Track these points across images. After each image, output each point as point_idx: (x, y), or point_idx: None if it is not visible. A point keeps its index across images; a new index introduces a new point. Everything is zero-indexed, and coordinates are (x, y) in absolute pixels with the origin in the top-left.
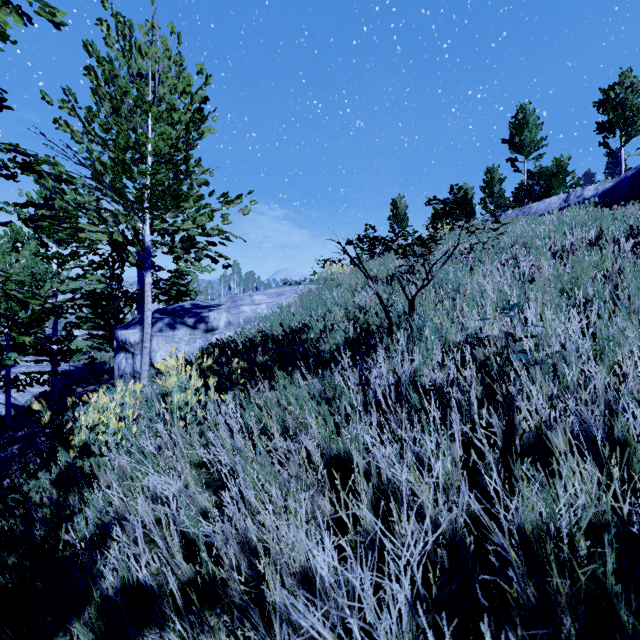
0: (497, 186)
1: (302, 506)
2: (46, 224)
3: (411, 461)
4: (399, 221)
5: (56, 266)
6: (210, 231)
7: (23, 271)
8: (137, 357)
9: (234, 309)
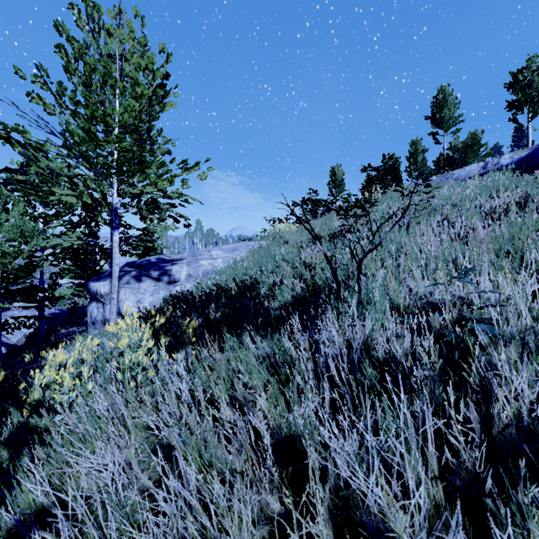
0: (420, 156)
1: (248, 507)
2: (21, 188)
3: (383, 483)
4: (337, 186)
5: (42, 225)
6: (171, 194)
7: (12, 229)
8: (107, 306)
9: (194, 263)
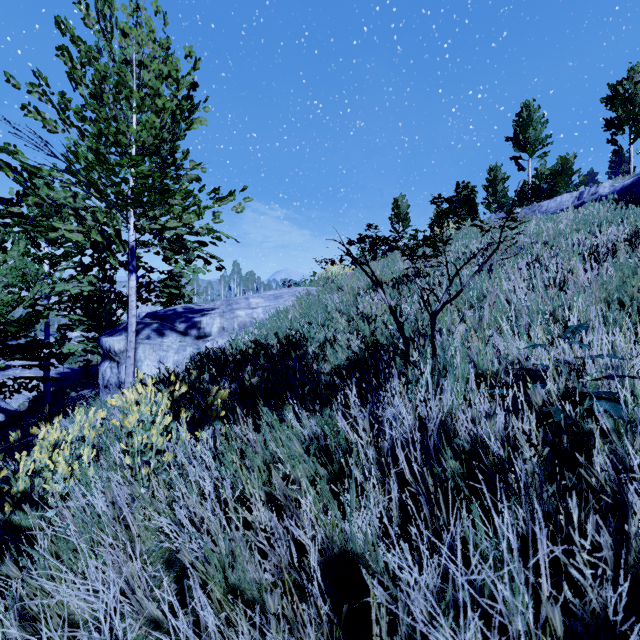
0: (500, 185)
1: None
2: (16, 222)
3: None
4: (401, 221)
5: (48, 267)
6: (200, 230)
7: (10, 272)
8: (122, 366)
9: (228, 313)
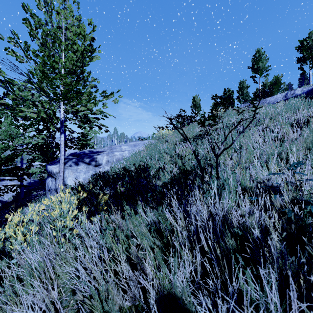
0: (245, 90)
1: None
2: (2, 108)
3: None
4: (196, 108)
5: (22, 130)
6: (96, 112)
7: (3, 133)
8: (57, 180)
9: (111, 154)
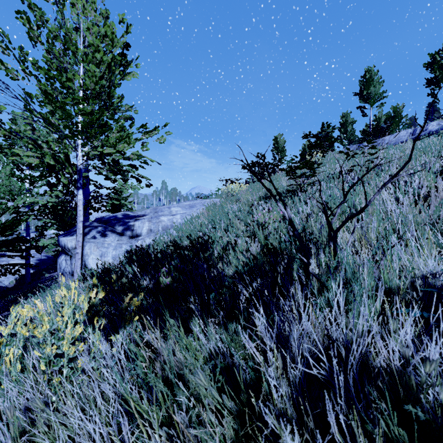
0: (350, 127)
1: None
2: None
3: None
4: (279, 152)
5: (28, 185)
6: (131, 156)
7: None
8: (74, 259)
9: (155, 219)
